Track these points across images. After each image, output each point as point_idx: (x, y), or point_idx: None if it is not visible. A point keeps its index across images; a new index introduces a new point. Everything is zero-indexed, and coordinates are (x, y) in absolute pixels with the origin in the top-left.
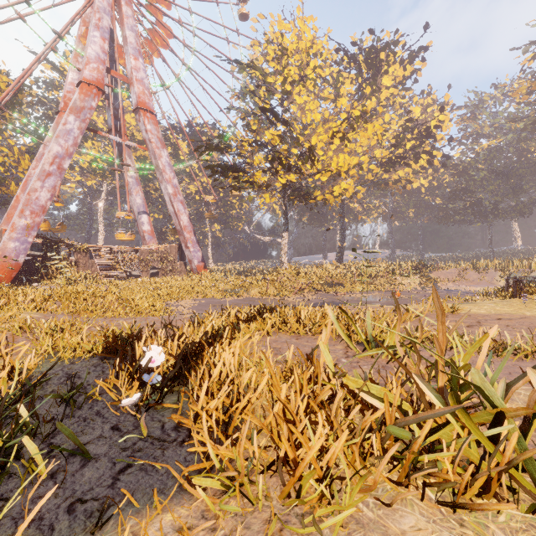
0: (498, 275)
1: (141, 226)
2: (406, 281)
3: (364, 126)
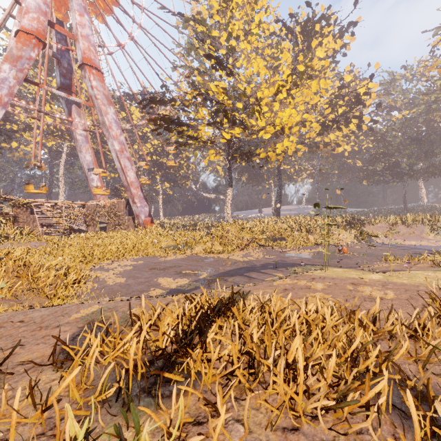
0: (427, 230)
1: (92, 182)
2: (343, 235)
3: (307, 83)
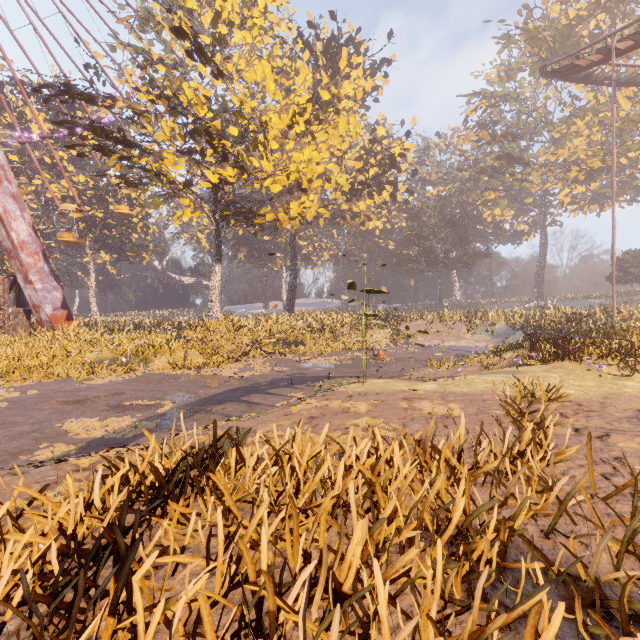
0: (465, 328)
1: None
2: (376, 336)
3: (333, 120)
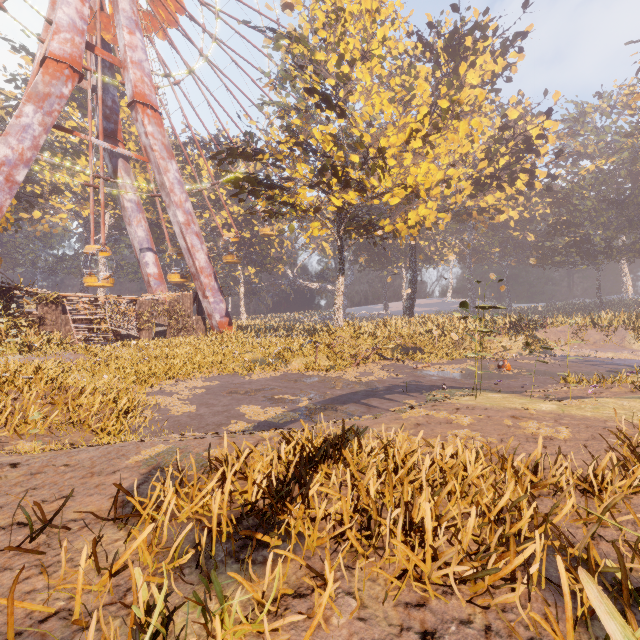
0: (631, 336)
1: (145, 268)
2: (506, 344)
3: (453, 125)
